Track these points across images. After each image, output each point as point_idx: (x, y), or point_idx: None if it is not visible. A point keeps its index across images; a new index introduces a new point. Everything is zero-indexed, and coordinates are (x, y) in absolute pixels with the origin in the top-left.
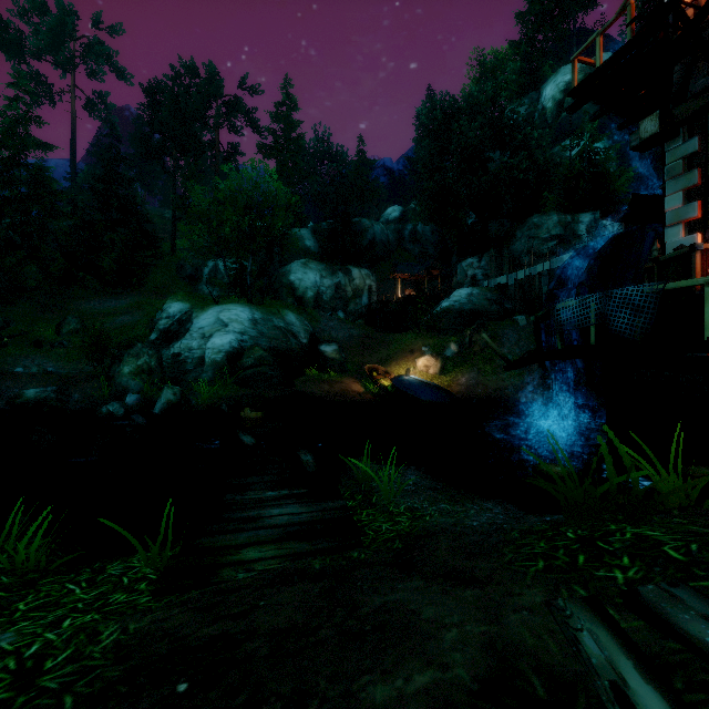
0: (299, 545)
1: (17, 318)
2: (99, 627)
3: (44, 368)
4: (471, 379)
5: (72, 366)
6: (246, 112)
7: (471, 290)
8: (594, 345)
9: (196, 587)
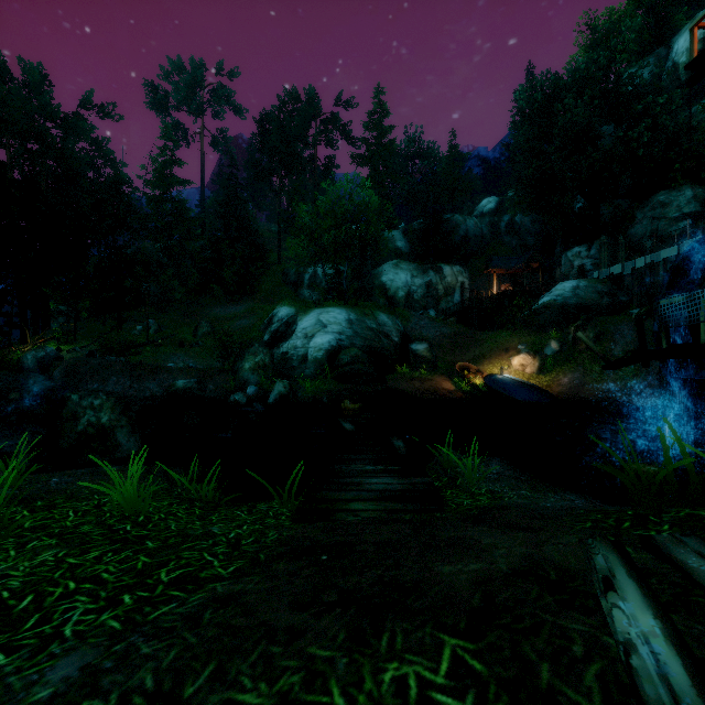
0: (393, 505)
1: (166, 324)
2: (265, 531)
3: (188, 364)
4: (575, 379)
5: (205, 362)
6: (341, 126)
7: (577, 283)
8: (703, 343)
9: (320, 521)
